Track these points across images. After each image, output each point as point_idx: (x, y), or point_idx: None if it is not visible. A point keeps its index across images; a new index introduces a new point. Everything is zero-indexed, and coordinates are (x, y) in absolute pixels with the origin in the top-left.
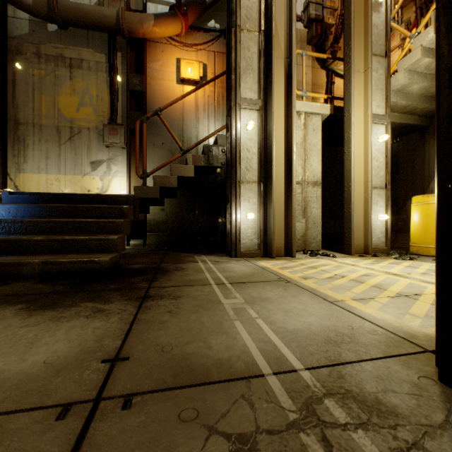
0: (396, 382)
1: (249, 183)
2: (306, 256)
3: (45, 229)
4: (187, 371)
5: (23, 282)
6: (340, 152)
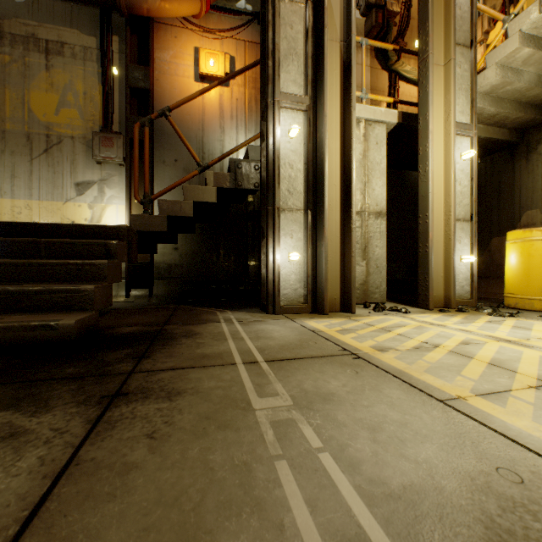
0: None
1: (292, 212)
2: (369, 312)
3: None
4: None
5: None
6: (405, 177)
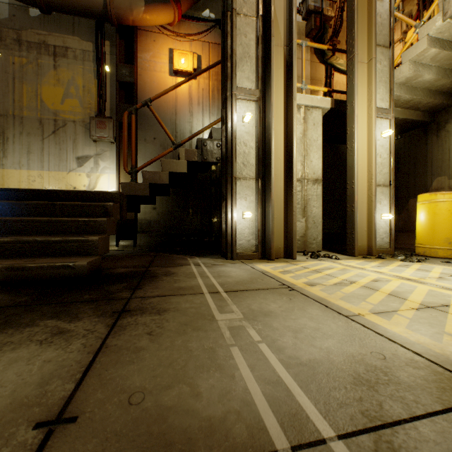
0: None
1: (246, 180)
2: (307, 258)
3: (16, 229)
4: (160, 446)
5: None
6: (339, 150)
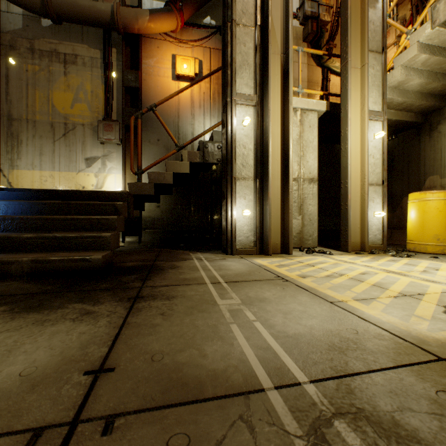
0: (412, 398)
1: (245, 180)
2: (302, 254)
3: (36, 227)
4: (178, 385)
5: (11, 281)
6: (335, 150)
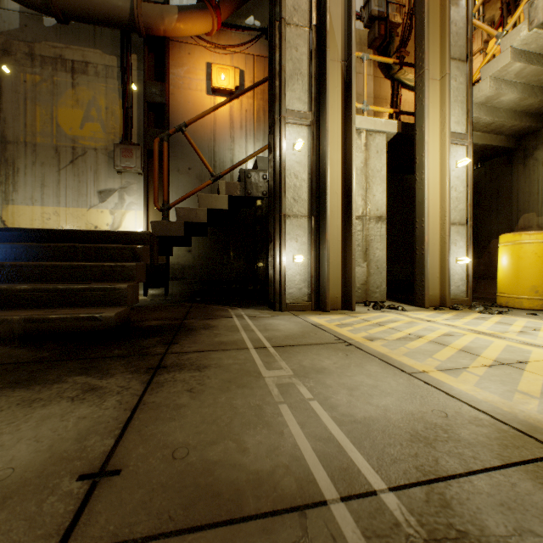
0: (533, 514)
1: (297, 218)
2: (368, 309)
3: (33, 276)
4: (208, 496)
5: None
6: (407, 181)
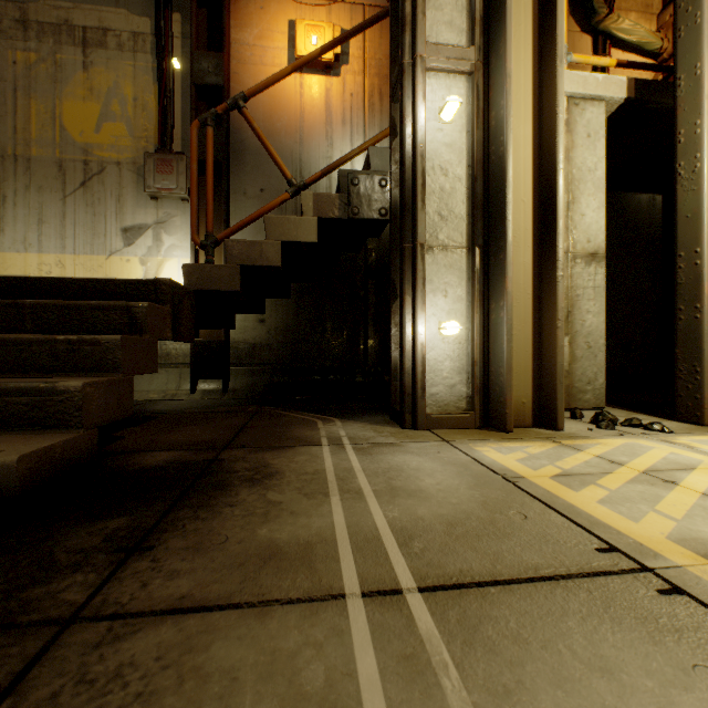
0: None
1: (446, 251)
2: (590, 428)
3: None
4: None
5: None
6: (621, 203)
